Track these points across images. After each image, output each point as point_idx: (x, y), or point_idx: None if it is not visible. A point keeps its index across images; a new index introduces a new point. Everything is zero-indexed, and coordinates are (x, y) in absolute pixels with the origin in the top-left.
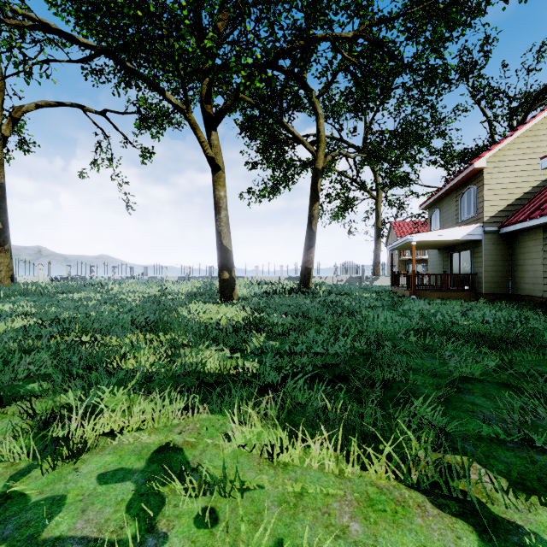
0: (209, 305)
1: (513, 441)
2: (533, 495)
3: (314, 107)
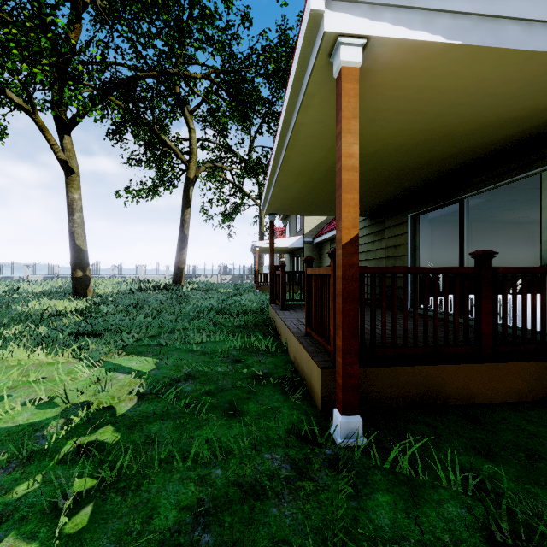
0: (53, 301)
1: (156, 345)
2: (130, 355)
3: (187, 121)
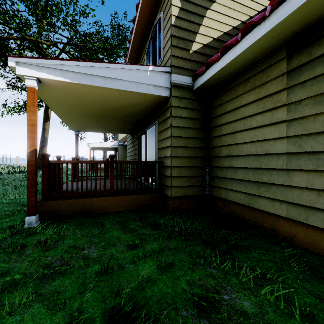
0: None
1: None
2: None
3: None
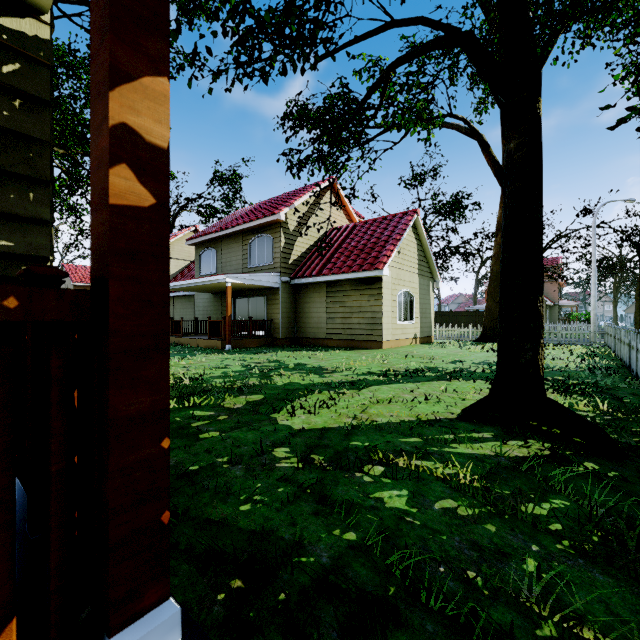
0: None
1: None
2: None
3: None
